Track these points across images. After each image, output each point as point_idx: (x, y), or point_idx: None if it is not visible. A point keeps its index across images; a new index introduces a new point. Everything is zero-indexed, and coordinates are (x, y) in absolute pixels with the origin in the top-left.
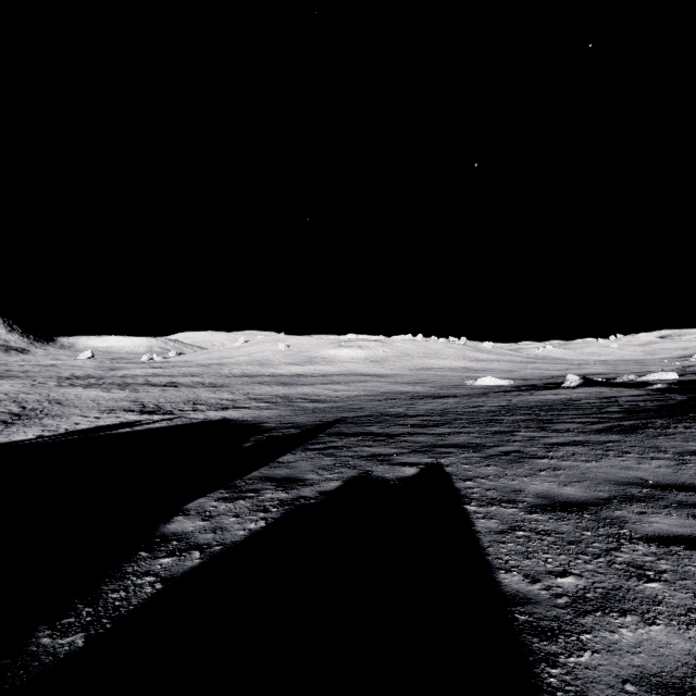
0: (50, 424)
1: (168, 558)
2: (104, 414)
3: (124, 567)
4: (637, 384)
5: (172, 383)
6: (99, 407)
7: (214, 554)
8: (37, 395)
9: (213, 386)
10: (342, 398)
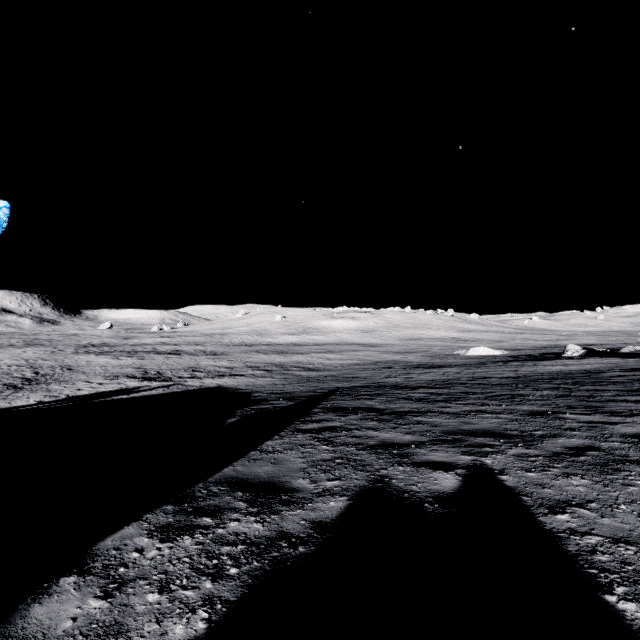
0: (55, 390)
1: None
2: (108, 380)
3: None
4: None
5: (176, 351)
6: (105, 373)
7: None
8: (53, 361)
9: (213, 354)
10: (335, 367)
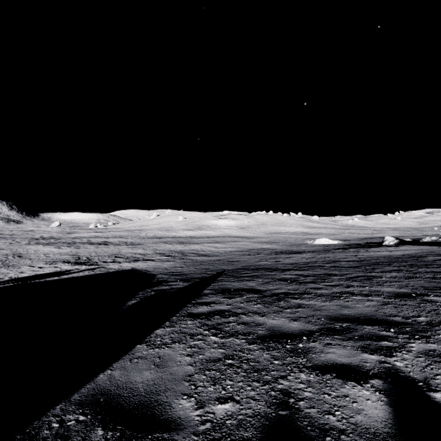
0: (2, 273)
1: None
2: (47, 265)
3: None
4: None
5: (105, 242)
6: (46, 259)
7: None
8: (8, 250)
9: (132, 244)
10: (221, 253)
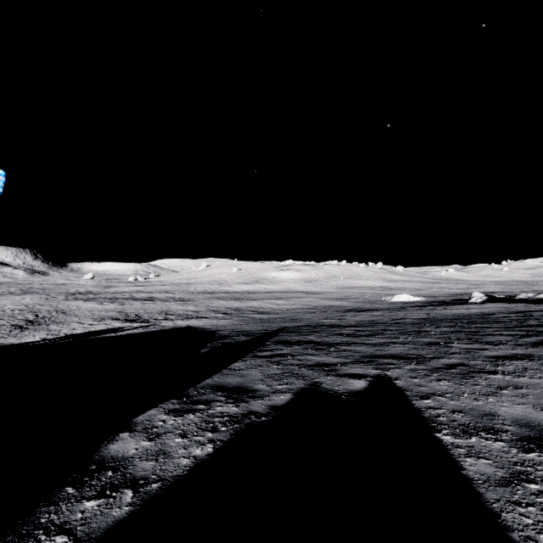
0: (54, 329)
1: (94, 500)
2: (96, 322)
3: (39, 513)
4: (538, 300)
5: (150, 298)
6: (93, 316)
7: (149, 496)
8: (48, 306)
9: (181, 300)
10: (283, 310)
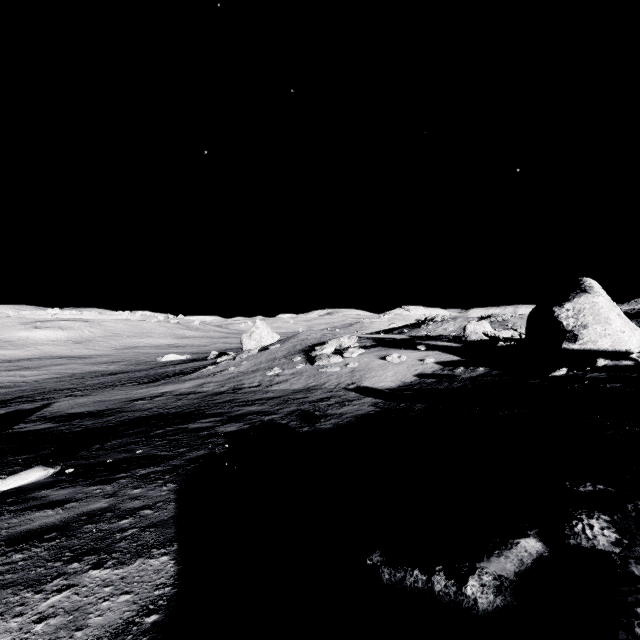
0: None
1: None
2: None
3: None
4: None
5: None
6: None
7: None
8: None
9: None
10: (28, 383)
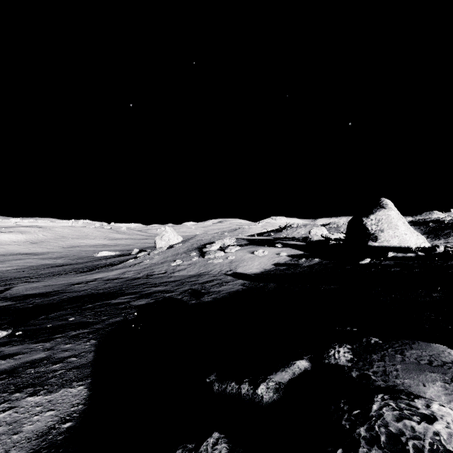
0: None
1: None
2: None
3: None
4: None
5: None
6: None
7: None
8: None
9: None
10: None
